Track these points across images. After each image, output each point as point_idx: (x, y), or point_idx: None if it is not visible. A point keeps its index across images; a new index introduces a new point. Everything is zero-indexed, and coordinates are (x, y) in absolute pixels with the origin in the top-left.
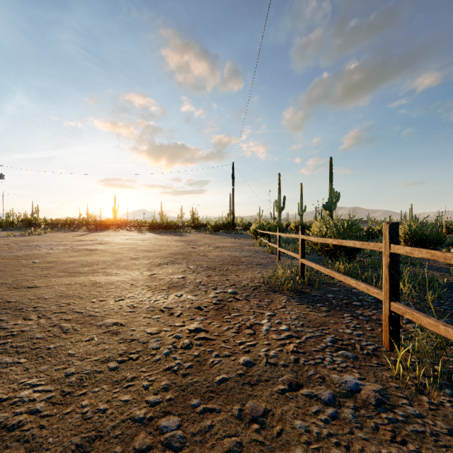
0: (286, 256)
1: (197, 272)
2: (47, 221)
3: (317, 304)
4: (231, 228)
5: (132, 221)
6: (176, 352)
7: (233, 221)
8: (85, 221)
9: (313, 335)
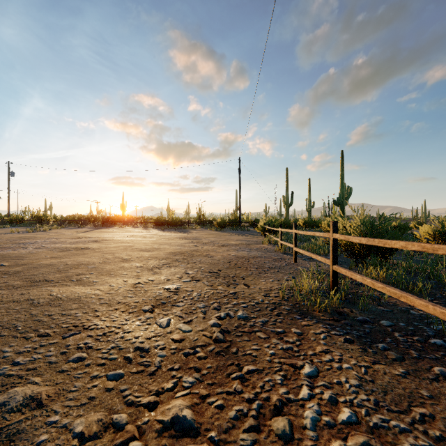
0: (301, 257)
1: (196, 279)
2: (57, 218)
3: (377, 344)
4: (237, 224)
5: (139, 217)
6: None
7: (240, 217)
8: (94, 217)
9: None
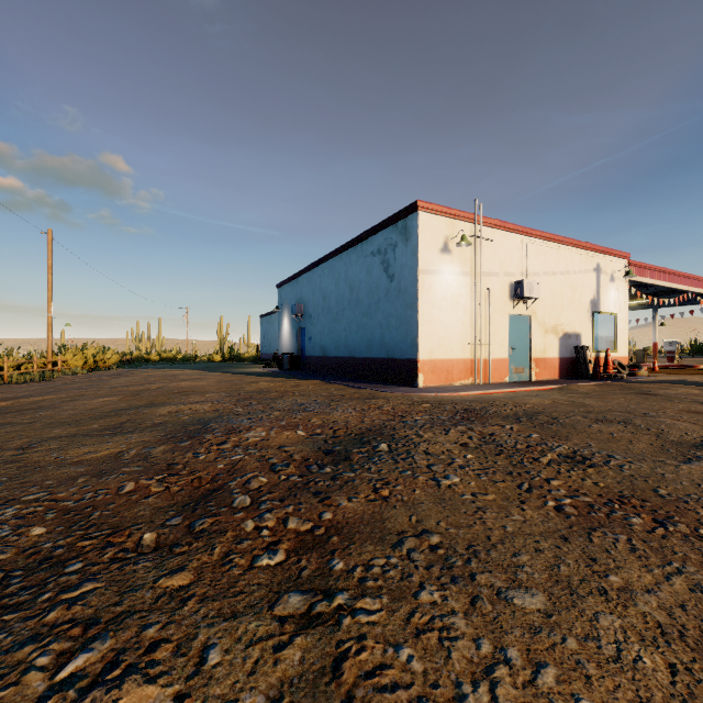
0: None
1: None
2: None
3: None
4: None
5: None
6: None
7: None
8: None
9: None
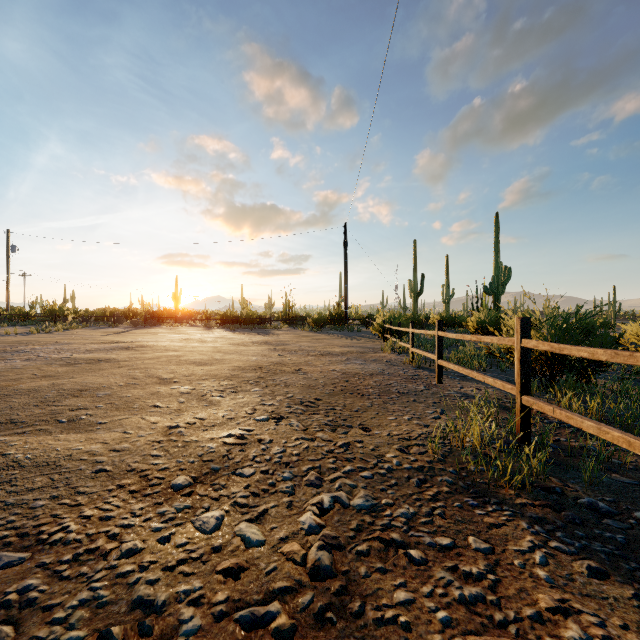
0: (446, 373)
1: (278, 417)
2: (80, 313)
3: None
4: (342, 322)
5: (199, 312)
6: None
7: (346, 311)
8: (133, 312)
9: None
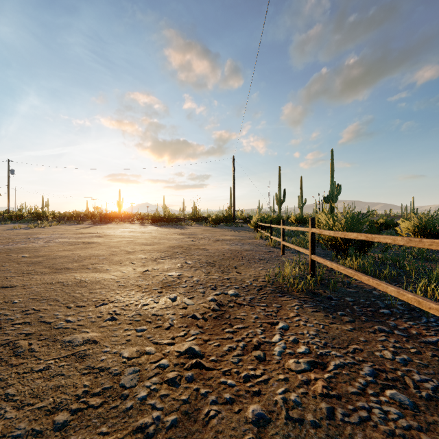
0: (289, 250)
1: (195, 268)
2: (55, 215)
3: (337, 312)
4: (231, 221)
5: (135, 214)
6: (157, 394)
7: (234, 214)
8: (91, 214)
9: (344, 363)
